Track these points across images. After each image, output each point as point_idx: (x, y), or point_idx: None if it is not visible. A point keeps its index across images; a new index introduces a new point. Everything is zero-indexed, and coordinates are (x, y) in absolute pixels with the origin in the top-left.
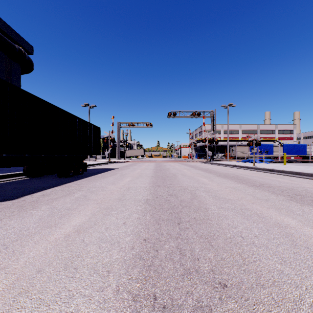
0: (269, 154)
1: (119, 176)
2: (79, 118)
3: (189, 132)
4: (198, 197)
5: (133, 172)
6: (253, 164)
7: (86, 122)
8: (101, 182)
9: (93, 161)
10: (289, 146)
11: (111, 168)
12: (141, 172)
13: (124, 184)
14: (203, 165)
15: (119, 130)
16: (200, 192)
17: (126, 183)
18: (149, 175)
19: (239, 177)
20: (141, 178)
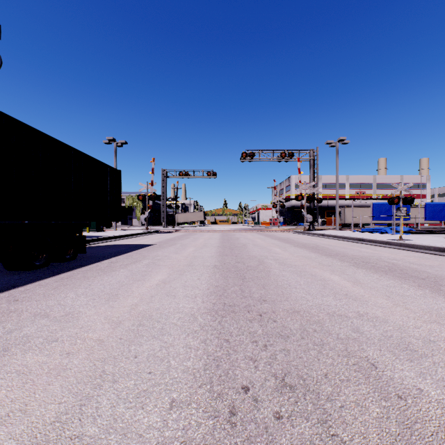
0: (403, 220)
1: (143, 267)
2: (68, 146)
3: (271, 187)
4: (418, 412)
5: (178, 255)
6: (387, 235)
7: (85, 157)
8: (87, 288)
9: (121, 231)
10: (436, 206)
11: (143, 244)
12: (193, 255)
13: (141, 297)
14: (301, 237)
15: (165, 182)
16: (387, 360)
17: (147, 293)
18: (210, 262)
19: (405, 269)
20: (190, 274)
